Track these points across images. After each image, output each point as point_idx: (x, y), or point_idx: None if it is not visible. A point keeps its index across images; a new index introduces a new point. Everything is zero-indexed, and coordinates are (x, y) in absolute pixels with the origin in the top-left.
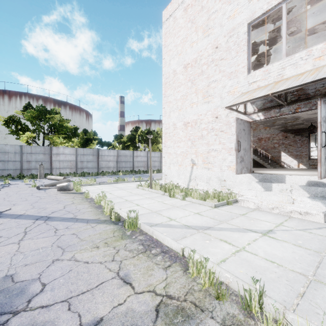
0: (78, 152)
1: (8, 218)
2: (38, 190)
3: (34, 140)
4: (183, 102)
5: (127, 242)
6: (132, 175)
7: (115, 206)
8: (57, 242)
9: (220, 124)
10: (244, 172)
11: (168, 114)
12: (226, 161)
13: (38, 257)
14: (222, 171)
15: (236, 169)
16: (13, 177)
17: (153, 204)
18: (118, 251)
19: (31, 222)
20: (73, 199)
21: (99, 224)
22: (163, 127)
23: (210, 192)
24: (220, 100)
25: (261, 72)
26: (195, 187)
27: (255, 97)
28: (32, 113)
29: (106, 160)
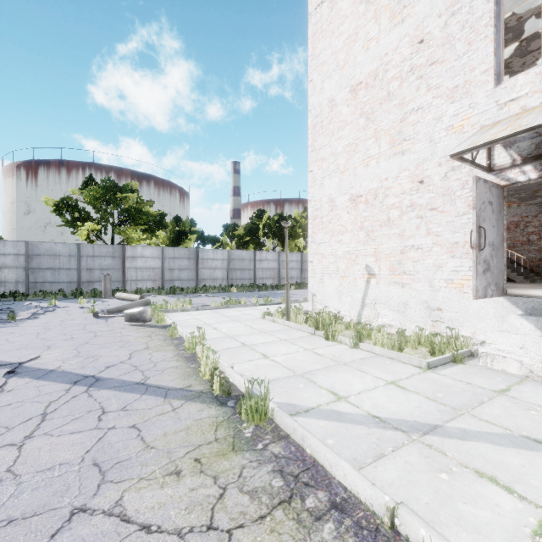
0: (165, 253)
1: (27, 378)
2: (96, 319)
3: (98, 236)
4: (348, 158)
5: (245, 463)
6: (252, 293)
7: (223, 356)
8: (95, 448)
9: (430, 194)
10: (491, 294)
11: (320, 182)
12: (444, 270)
13: (45, 496)
14: (433, 290)
15: (474, 288)
16: (65, 295)
17: (294, 354)
18: (224, 492)
19: (62, 390)
20: (149, 339)
21: (188, 403)
22: (310, 206)
23: (408, 333)
24: (429, 147)
25: (530, 77)
26: (375, 320)
27: (533, 125)
28: (96, 192)
29: (210, 267)
